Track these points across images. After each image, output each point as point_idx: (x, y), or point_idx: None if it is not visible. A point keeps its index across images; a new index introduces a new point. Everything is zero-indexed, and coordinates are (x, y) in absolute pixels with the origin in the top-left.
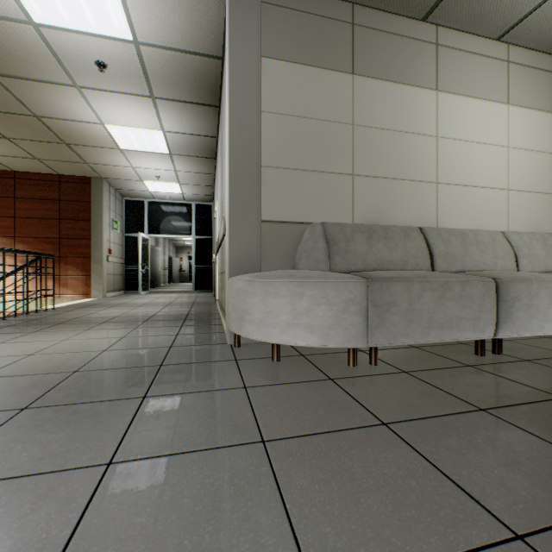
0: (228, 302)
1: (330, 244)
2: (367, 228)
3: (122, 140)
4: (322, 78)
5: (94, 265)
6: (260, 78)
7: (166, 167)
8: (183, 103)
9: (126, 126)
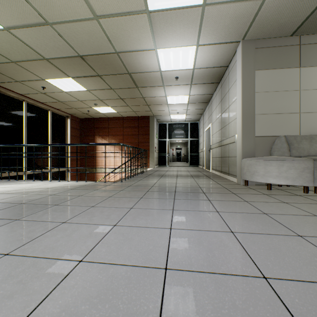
0: (243, 168)
1: (289, 145)
2: (309, 137)
3: (170, 101)
4: (283, 73)
5: (151, 153)
6: (254, 79)
7: (183, 108)
8: (203, 84)
9: (174, 95)
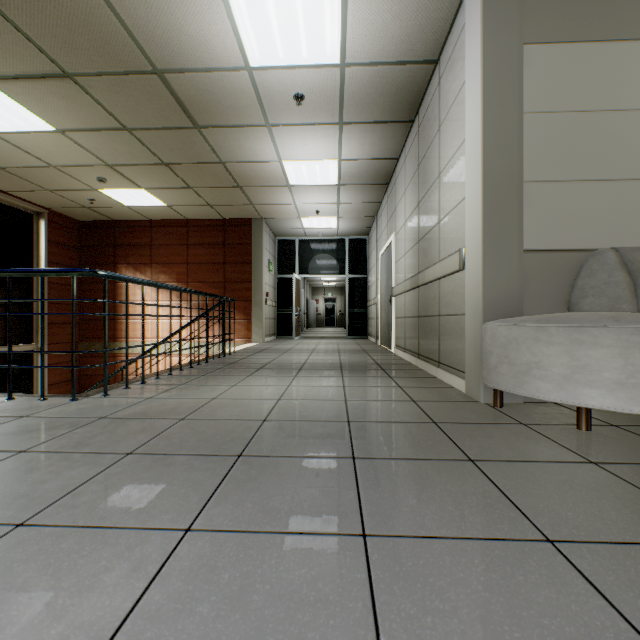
0: (489, 351)
1: (635, 276)
2: None
3: (293, 176)
4: (606, 55)
5: (254, 308)
6: (521, 72)
7: (329, 200)
8: (371, 125)
9: (302, 160)
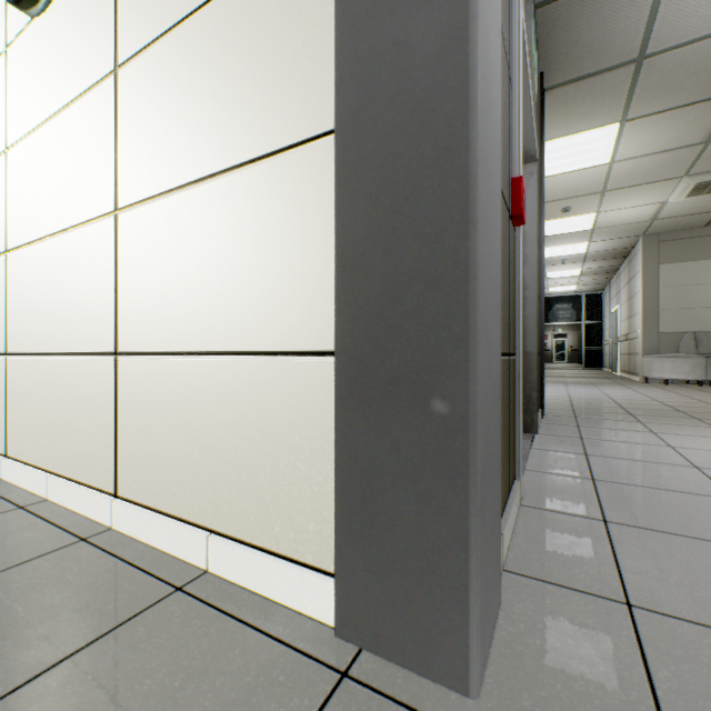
0: (642, 365)
1: (697, 342)
2: None
3: (550, 275)
4: (694, 265)
5: None
6: (657, 274)
7: (572, 280)
8: (601, 260)
9: (558, 271)
